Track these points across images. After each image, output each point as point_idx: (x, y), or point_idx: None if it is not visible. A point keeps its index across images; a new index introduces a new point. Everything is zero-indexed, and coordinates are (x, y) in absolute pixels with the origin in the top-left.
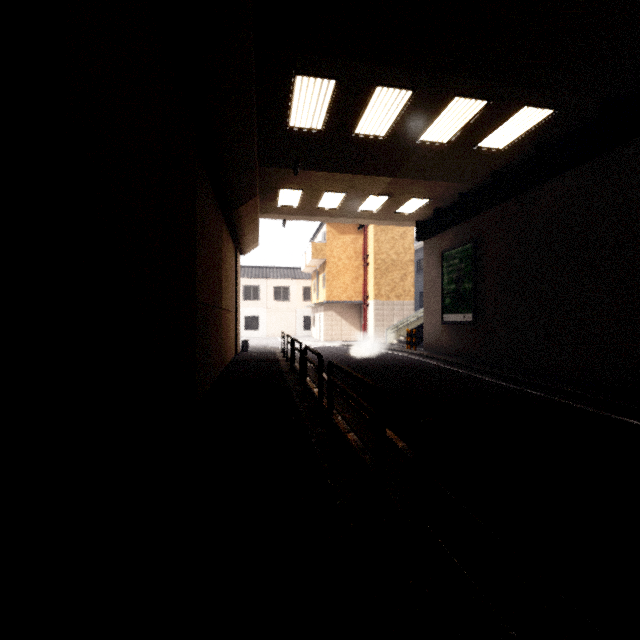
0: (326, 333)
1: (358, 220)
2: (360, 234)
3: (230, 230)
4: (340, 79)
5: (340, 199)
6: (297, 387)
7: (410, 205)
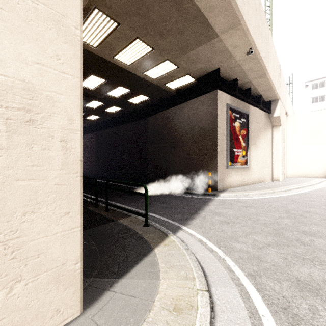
0: None
1: None
2: None
3: None
4: None
5: None
6: None
7: None
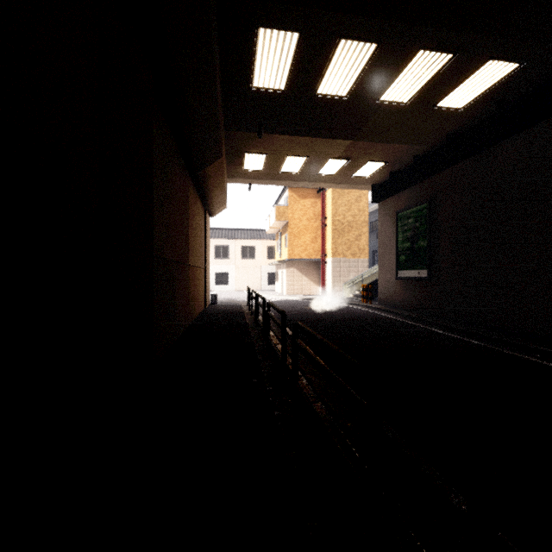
0: (288, 288)
1: (318, 184)
2: (319, 198)
3: (198, 191)
4: (303, 31)
5: (301, 163)
6: (260, 343)
7: (367, 168)
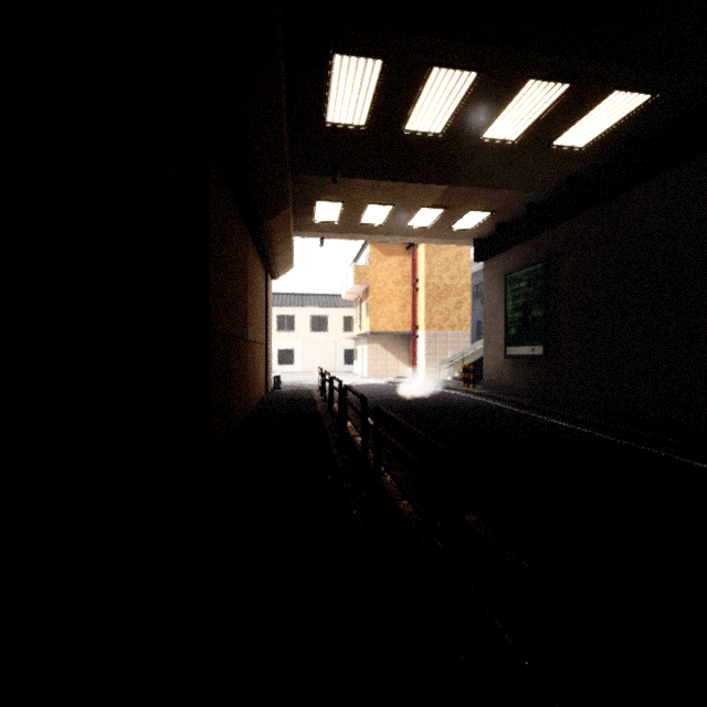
0: (370, 368)
1: (407, 238)
2: (409, 255)
3: (258, 249)
4: (388, 58)
5: (386, 213)
6: (336, 435)
7: (468, 219)
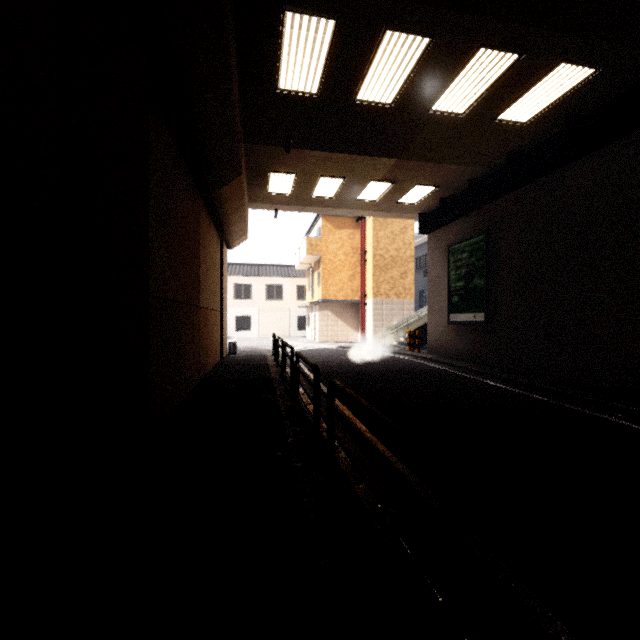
0: (321, 334)
1: (356, 211)
2: (357, 229)
3: (213, 217)
4: (341, 19)
5: (337, 186)
6: (287, 402)
7: (414, 193)
